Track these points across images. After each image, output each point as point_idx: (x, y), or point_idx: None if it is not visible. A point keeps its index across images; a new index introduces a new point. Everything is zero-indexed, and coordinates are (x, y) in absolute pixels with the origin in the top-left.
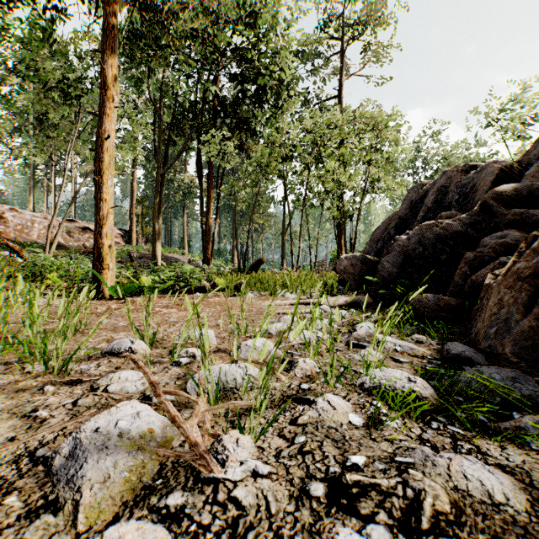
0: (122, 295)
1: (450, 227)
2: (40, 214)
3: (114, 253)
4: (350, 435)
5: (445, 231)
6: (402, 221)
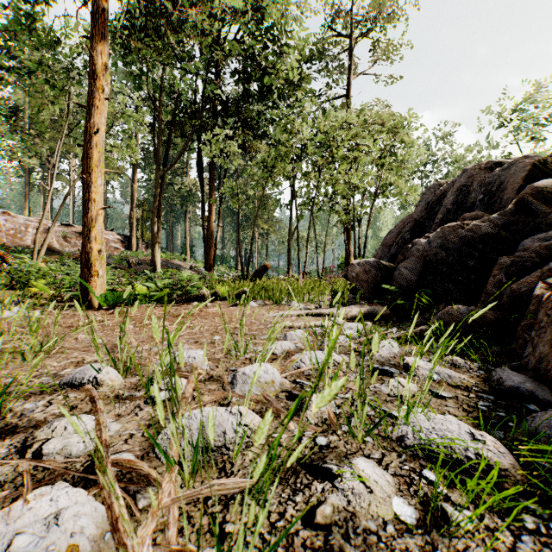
0: (112, 304)
1: (479, 229)
2: (34, 218)
3: (105, 258)
4: (403, 550)
5: (473, 233)
6: (418, 224)
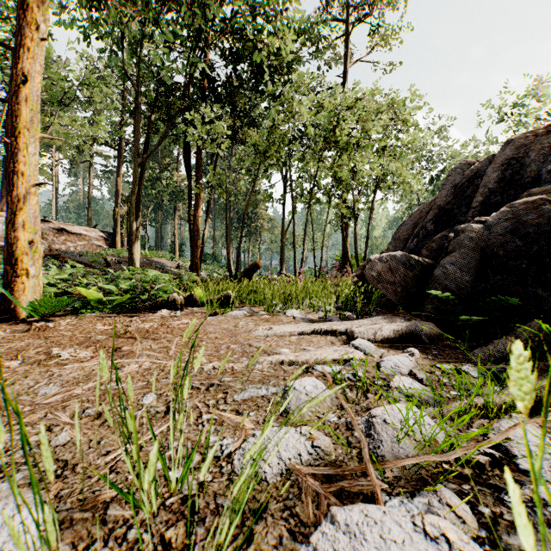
0: (45, 314)
1: None
2: (5, 212)
3: (40, 252)
4: None
5: None
6: (444, 211)
